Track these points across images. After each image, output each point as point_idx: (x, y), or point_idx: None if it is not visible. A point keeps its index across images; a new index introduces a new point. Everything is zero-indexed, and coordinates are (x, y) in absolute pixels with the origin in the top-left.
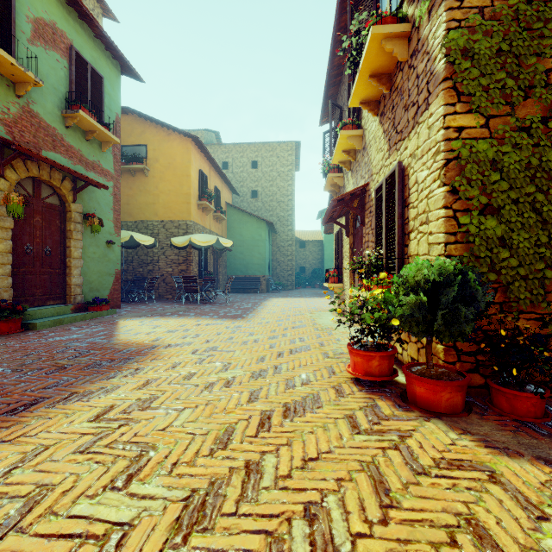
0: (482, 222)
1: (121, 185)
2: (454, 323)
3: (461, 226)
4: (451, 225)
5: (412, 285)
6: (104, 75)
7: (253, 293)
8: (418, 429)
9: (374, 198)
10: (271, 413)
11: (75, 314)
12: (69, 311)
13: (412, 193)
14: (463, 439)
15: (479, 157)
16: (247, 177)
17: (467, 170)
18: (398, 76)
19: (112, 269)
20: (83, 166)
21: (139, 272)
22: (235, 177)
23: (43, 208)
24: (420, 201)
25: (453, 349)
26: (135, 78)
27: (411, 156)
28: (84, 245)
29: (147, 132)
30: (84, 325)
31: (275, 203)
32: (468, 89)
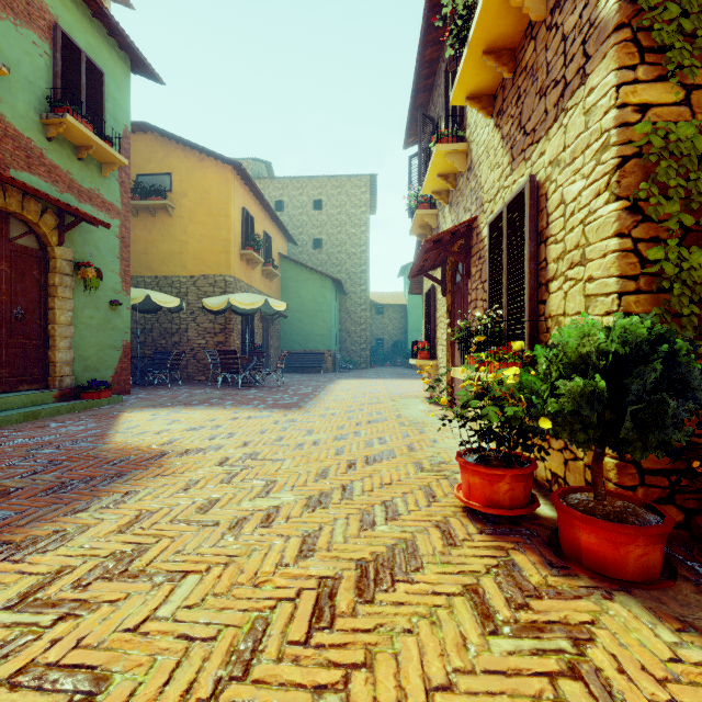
0: (684, 256)
1: (136, 228)
2: (657, 426)
3: (646, 265)
4: (629, 264)
5: (573, 360)
6: (107, 71)
7: (315, 373)
8: (600, 619)
9: (488, 236)
10: (335, 584)
11: (59, 403)
12: (51, 400)
13: (554, 220)
14: (689, 644)
15: (682, 149)
16: (307, 221)
17: (660, 170)
18: (527, 49)
19: (118, 340)
20: (74, 196)
21: (161, 344)
22: (291, 221)
23: (12, 252)
24: (569, 230)
25: (632, 466)
26: (152, 77)
27: (552, 164)
28: (75, 306)
29: (172, 156)
30: (70, 420)
31: (344, 255)
32: (662, 37)
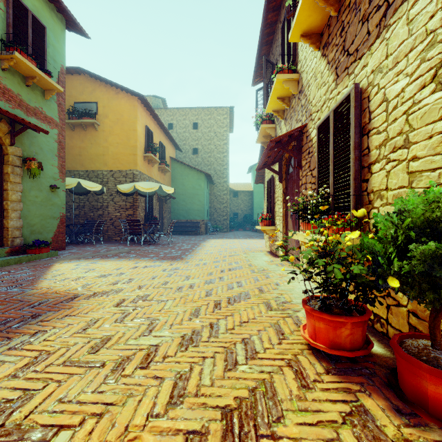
0: None
1: (73, 138)
2: None
3: None
4: None
5: (418, 225)
6: (48, 26)
7: (193, 235)
8: None
9: (316, 136)
10: (201, 441)
11: (10, 257)
12: (3, 254)
13: (376, 116)
14: None
15: None
16: (188, 136)
17: None
18: None
19: (57, 213)
20: (23, 111)
21: (90, 216)
22: (178, 136)
23: None
24: (392, 122)
25: None
26: (81, 33)
27: (375, 72)
28: (24, 188)
29: (98, 90)
30: (14, 269)
31: (213, 158)
32: None
